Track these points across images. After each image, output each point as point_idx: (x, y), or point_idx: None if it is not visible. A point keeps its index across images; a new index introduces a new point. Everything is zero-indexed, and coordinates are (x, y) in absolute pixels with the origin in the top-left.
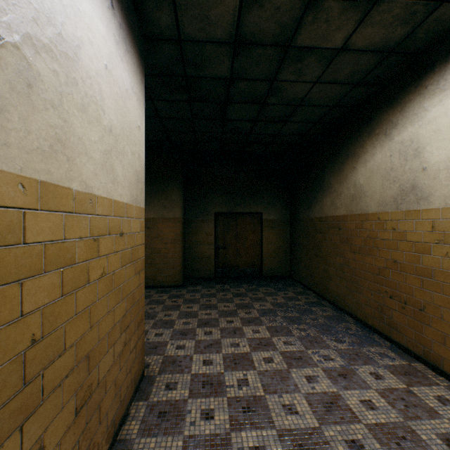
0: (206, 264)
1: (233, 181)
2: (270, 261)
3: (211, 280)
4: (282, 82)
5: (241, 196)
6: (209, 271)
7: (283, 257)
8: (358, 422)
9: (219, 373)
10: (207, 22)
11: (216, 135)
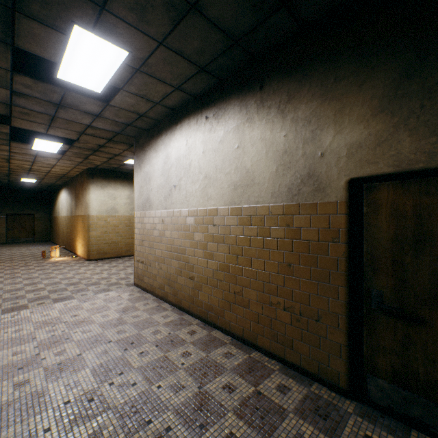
0: (1, 237)
1: (18, 200)
2: (39, 235)
3: (5, 243)
4: (27, 184)
5: (23, 207)
6: (3, 240)
7: (46, 233)
8: (34, 249)
9: (5, 250)
10: (1, 180)
11: (6, 186)
